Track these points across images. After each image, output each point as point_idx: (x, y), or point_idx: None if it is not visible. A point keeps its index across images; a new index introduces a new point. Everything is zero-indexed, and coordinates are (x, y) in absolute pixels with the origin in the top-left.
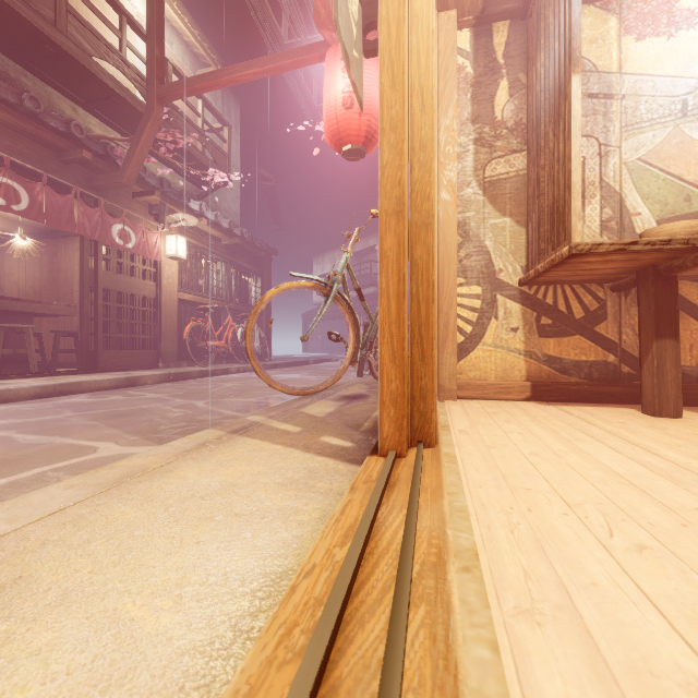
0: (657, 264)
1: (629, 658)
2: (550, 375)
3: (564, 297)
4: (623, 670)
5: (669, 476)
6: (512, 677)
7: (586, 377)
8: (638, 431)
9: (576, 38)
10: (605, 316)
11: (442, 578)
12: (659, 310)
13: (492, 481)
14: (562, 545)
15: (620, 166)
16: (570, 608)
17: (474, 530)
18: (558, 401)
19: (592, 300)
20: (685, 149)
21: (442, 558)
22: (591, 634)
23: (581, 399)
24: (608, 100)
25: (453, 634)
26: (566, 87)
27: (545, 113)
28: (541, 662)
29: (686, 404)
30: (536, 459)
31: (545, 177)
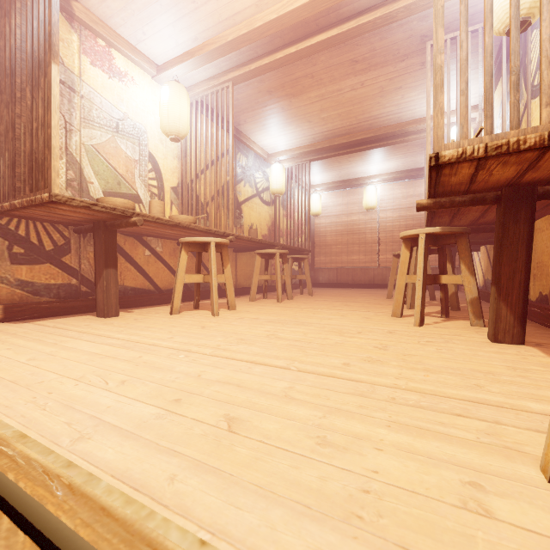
0: (106, 220)
1: (135, 423)
2: (23, 297)
3: (36, 231)
4: (134, 428)
5: (123, 346)
6: (87, 466)
7: (55, 297)
8: (99, 328)
9: (56, 36)
10: (70, 250)
11: (13, 453)
12: (107, 250)
13: (4, 389)
14: (83, 400)
15: (80, 144)
16: (102, 422)
17: (11, 423)
18: (32, 319)
19: (60, 237)
20: (118, 153)
21: (3, 445)
22: (117, 425)
23: (52, 314)
24: (72, 92)
25: (46, 468)
26: (46, 67)
27: (23, 71)
28: (99, 450)
29: (119, 308)
30: (36, 362)
31: (23, 126)
